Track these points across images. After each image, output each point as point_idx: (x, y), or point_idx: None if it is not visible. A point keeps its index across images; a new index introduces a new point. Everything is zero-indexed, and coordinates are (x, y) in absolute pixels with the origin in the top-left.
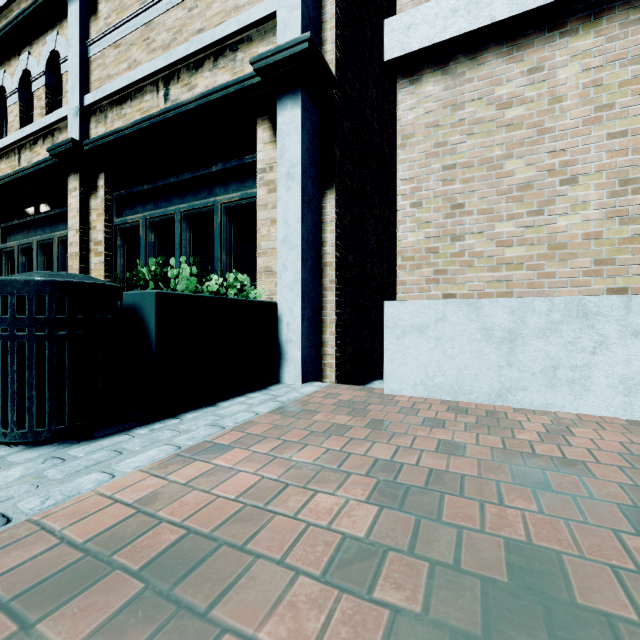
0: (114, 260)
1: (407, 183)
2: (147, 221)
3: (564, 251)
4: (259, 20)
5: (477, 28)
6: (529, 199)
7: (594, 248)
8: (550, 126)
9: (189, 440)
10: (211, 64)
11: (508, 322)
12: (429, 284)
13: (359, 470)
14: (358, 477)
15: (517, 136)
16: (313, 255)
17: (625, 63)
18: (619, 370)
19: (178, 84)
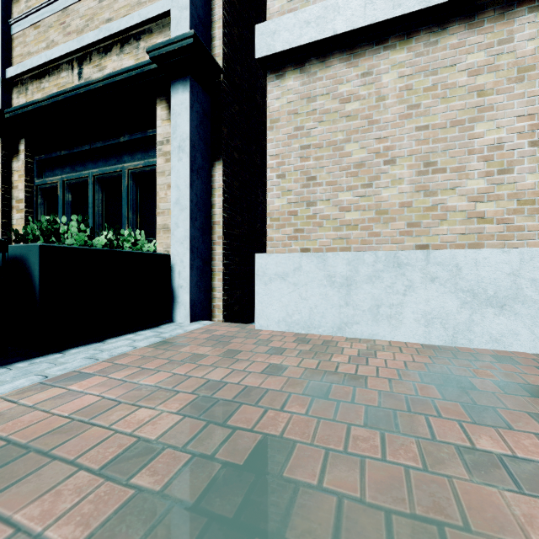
0: (35, 216)
1: (274, 158)
2: (65, 182)
3: (386, 216)
4: (157, 16)
5: (324, 38)
6: (362, 175)
7: (407, 214)
8: (377, 119)
9: (59, 371)
10: (118, 49)
11: (346, 271)
12: (290, 240)
13: (191, 389)
14: (187, 395)
15: (354, 125)
16: (203, 215)
17: (427, 74)
18: (421, 307)
19: (90, 65)
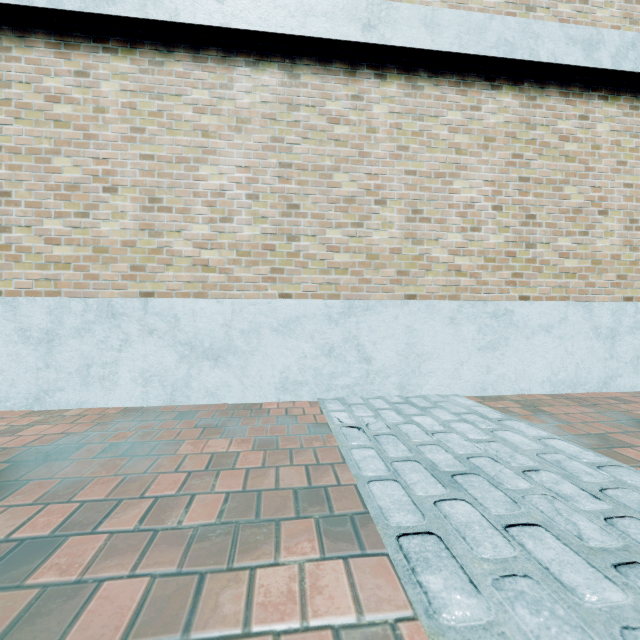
0: None
1: None
2: None
3: (107, 255)
4: None
5: (15, 4)
6: (77, 200)
7: (130, 255)
8: (95, 133)
9: None
10: None
11: (46, 322)
12: None
13: None
14: None
15: (65, 134)
16: None
17: (153, 96)
18: (139, 364)
19: None
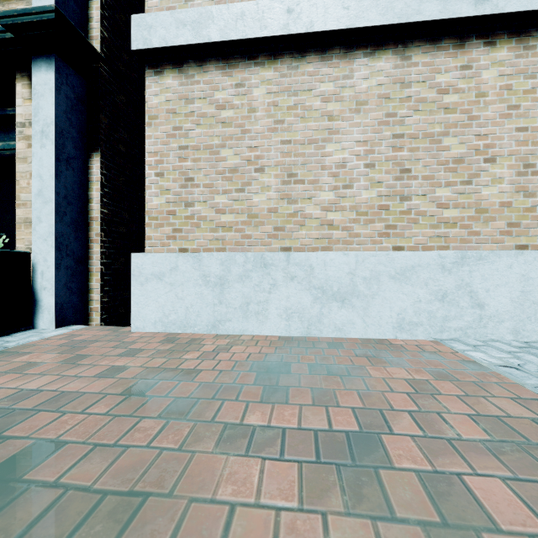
0: None
1: (153, 156)
2: None
3: (257, 220)
4: None
5: (200, 43)
6: (236, 180)
7: (274, 219)
8: (249, 128)
9: None
10: None
11: (220, 271)
12: (169, 240)
13: None
14: None
15: (229, 132)
16: (76, 210)
17: (290, 94)
18: (283, 303)
19: None
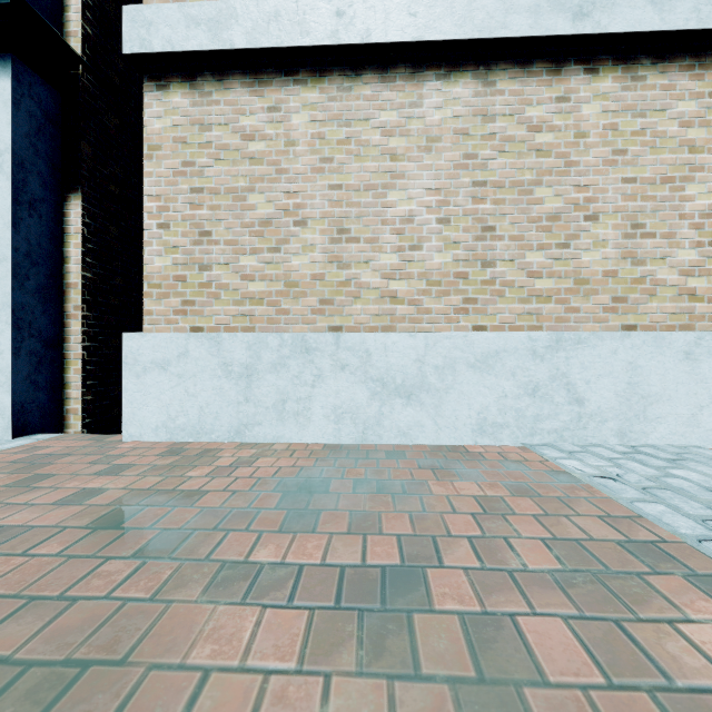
0: None
1: (154, 200)
2: None
3: (297, 289)
4: None
5: (219, 49)
6: (269, 235)
7: (319, 288)
8: (286, 167)
9: None
10: None
11: (246, 357)
12: (177, 315)
13: None
14: None
15: (259, 171)
16: (44, 273)
17: (341, 124)
18: (332, 401)
19: None
